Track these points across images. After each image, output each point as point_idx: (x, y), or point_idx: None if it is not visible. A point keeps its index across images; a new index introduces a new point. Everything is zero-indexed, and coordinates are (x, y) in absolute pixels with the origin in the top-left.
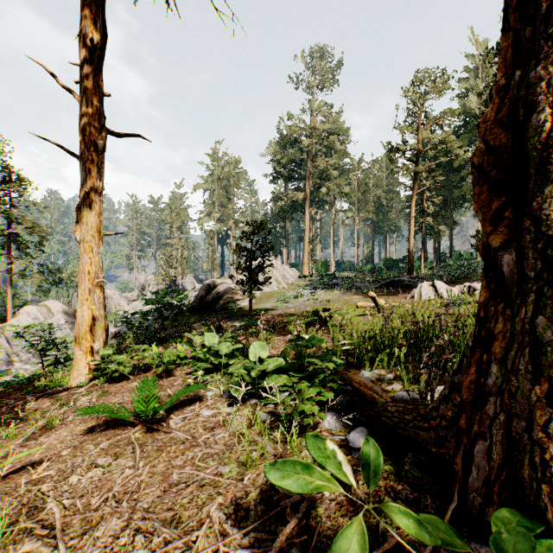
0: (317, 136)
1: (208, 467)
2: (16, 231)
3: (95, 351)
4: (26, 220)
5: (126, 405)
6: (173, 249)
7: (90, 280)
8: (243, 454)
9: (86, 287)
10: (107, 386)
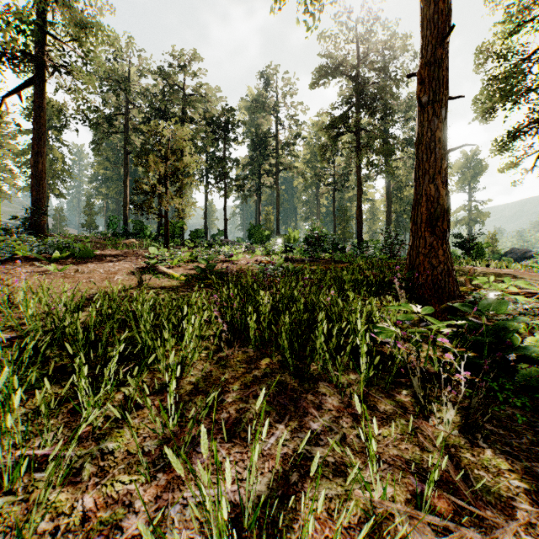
0: None
1: None
2: None
3: None
4: None
5: None
6: None
7: None
8: None
9: None
10: None
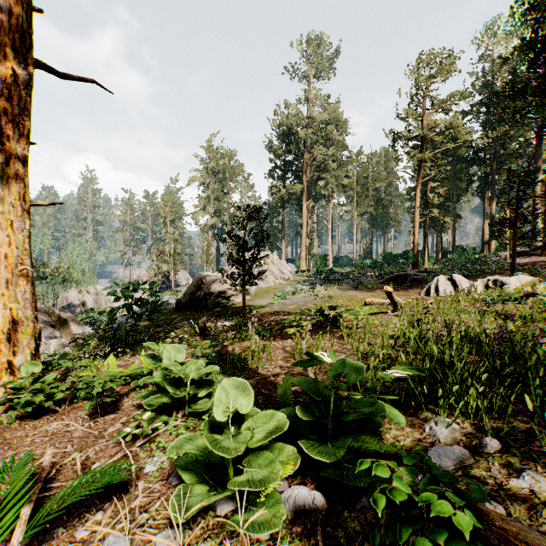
0: (315, 126)
1: None
2: None
3: (17, 367)
4: None
5: None
6: (166, 243)
7: (9, 267)
8: None
9: (3, 277)
10: (16, 426)
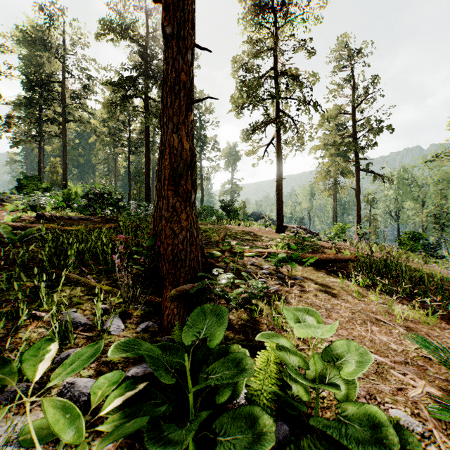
0: None
1: None
2: None
3: None
4: None
5: None
6: None
7: None
8: None
9: None
10: None
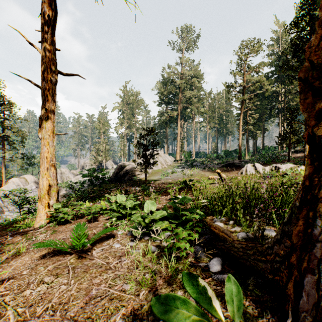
0: (185, 78)
1: (116, 285)
2: (7, 134)
3: (50, 205)
4: (13, 127)
5: (67, 240)
6: (100, 144)
7: (47, 162)
8: (139, 275)
9: (45, 166)
10: (57, 227)
